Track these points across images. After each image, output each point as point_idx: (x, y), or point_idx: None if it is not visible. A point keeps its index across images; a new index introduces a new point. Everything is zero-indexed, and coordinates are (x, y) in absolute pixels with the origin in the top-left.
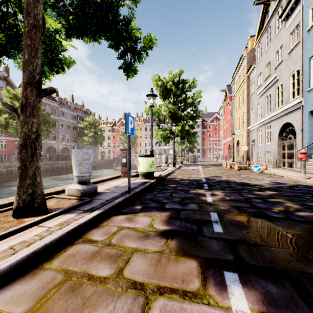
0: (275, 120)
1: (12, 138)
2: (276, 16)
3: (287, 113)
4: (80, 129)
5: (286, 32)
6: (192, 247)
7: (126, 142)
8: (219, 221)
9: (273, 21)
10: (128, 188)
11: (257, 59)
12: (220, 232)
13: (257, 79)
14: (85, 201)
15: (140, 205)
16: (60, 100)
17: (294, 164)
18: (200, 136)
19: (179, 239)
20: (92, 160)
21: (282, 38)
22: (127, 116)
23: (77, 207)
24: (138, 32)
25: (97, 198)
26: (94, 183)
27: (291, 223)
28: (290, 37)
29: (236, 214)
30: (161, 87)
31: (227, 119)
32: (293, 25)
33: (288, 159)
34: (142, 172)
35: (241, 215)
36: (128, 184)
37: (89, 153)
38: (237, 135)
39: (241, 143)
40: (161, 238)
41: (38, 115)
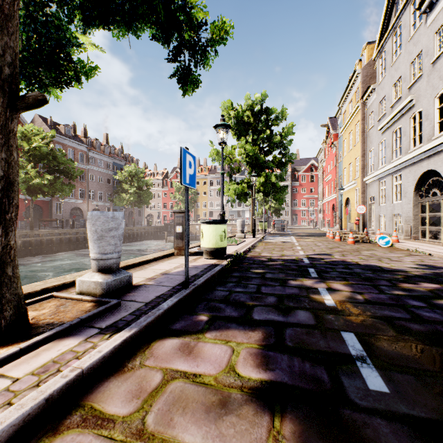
0: (408, 166)
1: (22, 195)
2: (410, 8)
3: (430, 155)
4: (118, 183)
5: (428, 30)
6: None
7: (183, 201)
8: (368, 358)
9: (406, 17)
10: (186, 278)
11: (378, 77)
12: (384, 392)
13: (378, 107)
14: (106, 307)
15: (206, 313)
16: (89, 141)
17: (441, 233)
18: (289, 192)
19: (299, 415)
20: (122, 230)
21: (422, 41)
22: (184, 153)
23: (88, 321)
24: (201, 12)
25: (130, 298)
26: (129, 267)
27: None
28: (435, 39)
29: (394, 337)
30: (235, 119)
31: (330, 167)
32: (441, 19)
33: (431, 226)
34: (208, 249)
35: (406, 341)
36: (186, 272)
37: (117, 218)
38: (346, 190)
39: (353, 202)
40: (257, 411)
41: (9, 145)
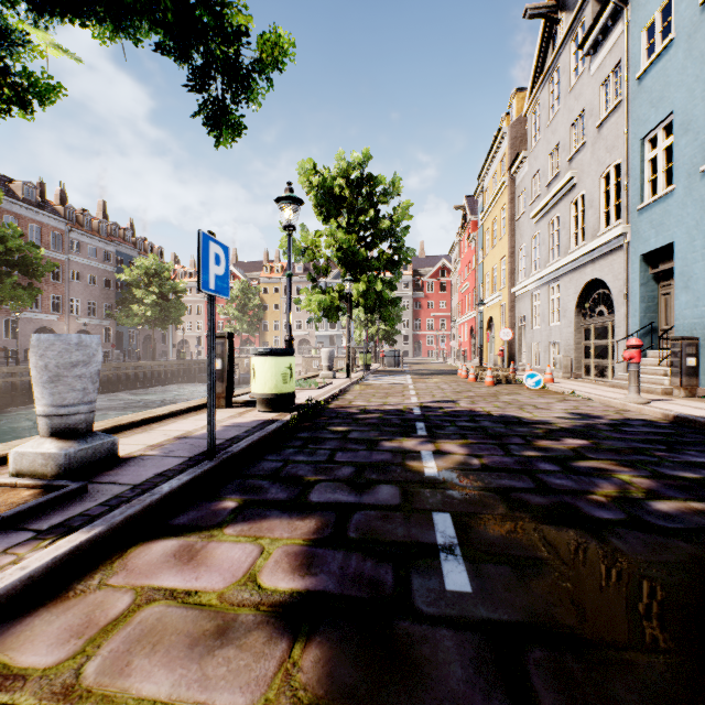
0: (569, 273)
1: None
2: (571, 45)
3: (595, 258)
4: (125, 287)
5: (592, 80)
6: (374, 674)
7: (241, 319)
8: (458, 547)
9: (565, 57)
10: (209, 443)
11: (531, 140)
12: (465, 592)
13: (530, 184)
14: (57, 496)
15: (236, 497)
16: (70, 212)
17: (608, 369)
18: (409, 307)
19: (334, 636)
20: (98, 365)
21: (585, 95)
22: (205, 240)
23: (17, 520)
24: (241, 15)
25: (109, 478)
26: (123, 428)
27: (649, 540)
28: (602, 93)
29: (504, 516)
30: (319, 190)
31: (468, 270)
32: (608, 66)
33: (596, 359)
34: (263, 395)
35: (517, 520)
36: (209, 432)
37: (87, 345)
38: (489, 305)
39: (498, 324)
40: (271, 637)
41: None
